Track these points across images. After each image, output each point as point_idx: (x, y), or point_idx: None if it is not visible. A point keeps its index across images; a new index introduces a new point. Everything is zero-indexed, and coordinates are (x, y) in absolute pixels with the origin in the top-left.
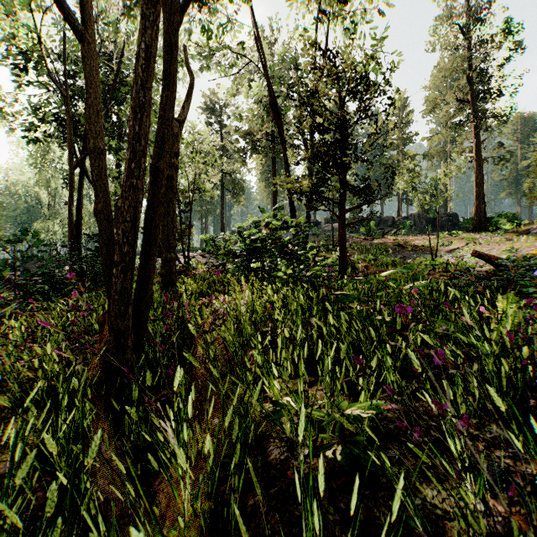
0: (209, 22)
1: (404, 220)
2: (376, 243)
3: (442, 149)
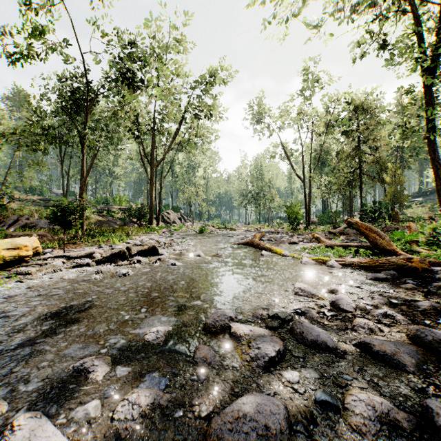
0: None
1: None
2: None
3: None
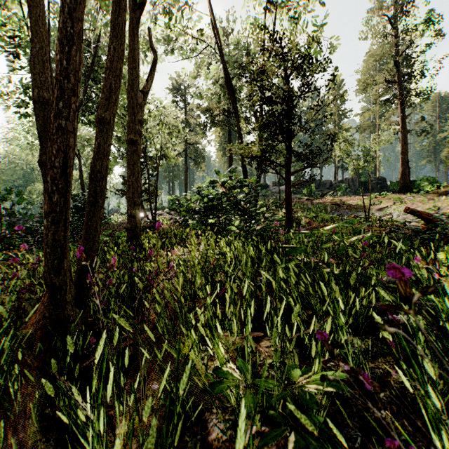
0: (170, 5)
1: (339, 183)
2: (316, 203)
3: (372, 123)
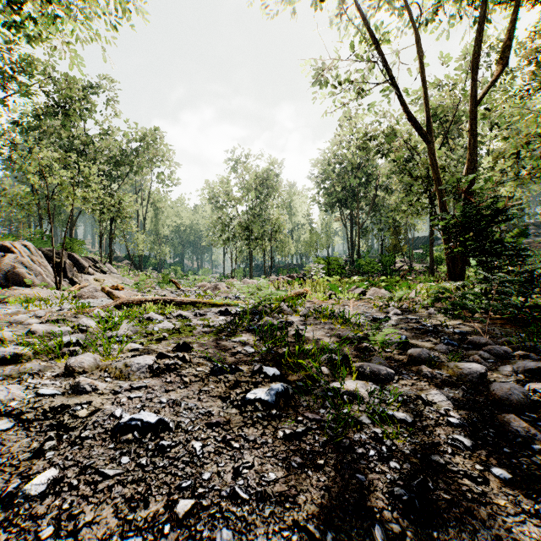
0: None
1: None
2: None
3: None
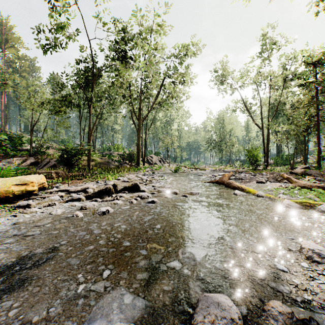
0: None
1: None
2: None
3: None
